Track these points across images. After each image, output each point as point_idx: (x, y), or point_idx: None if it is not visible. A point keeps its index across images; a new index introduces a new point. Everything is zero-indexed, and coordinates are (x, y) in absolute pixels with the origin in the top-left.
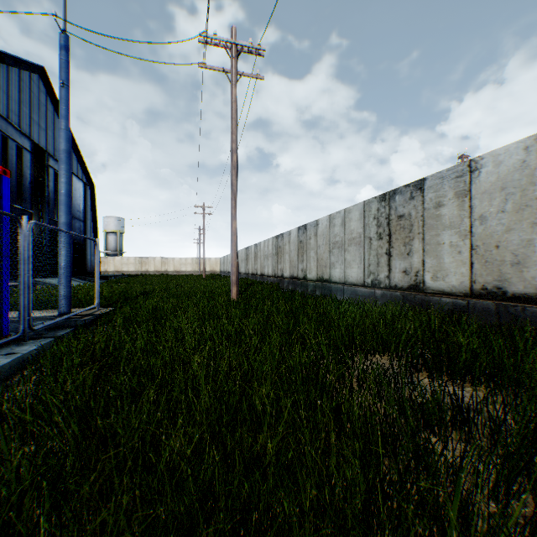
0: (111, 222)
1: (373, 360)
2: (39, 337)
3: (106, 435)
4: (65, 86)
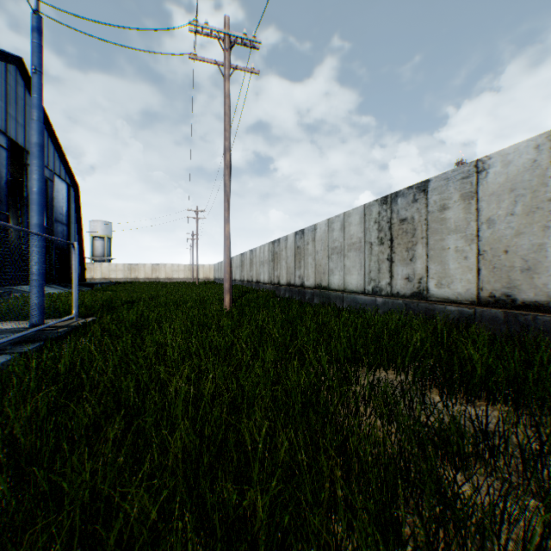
0: (98, 227)
1: (378, 375)
2: (1, 353)
3: (48, 490)
4: (38, 73)
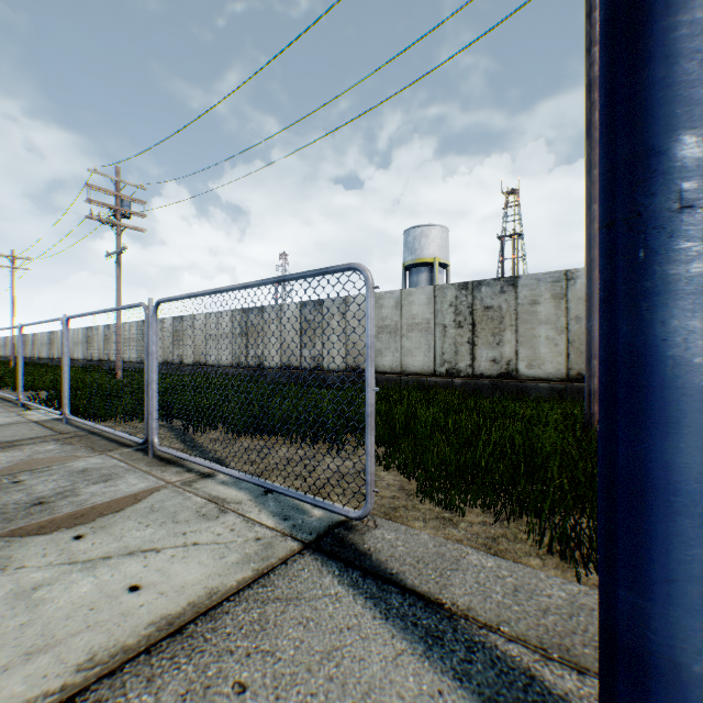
0: None
1: None
2: None
3: None
4: None
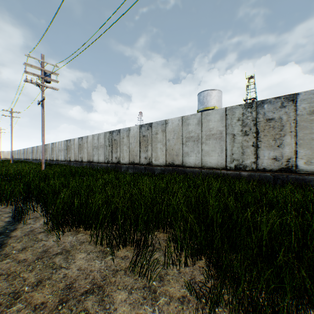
0: None
1: None
2: None
3: None
4: None
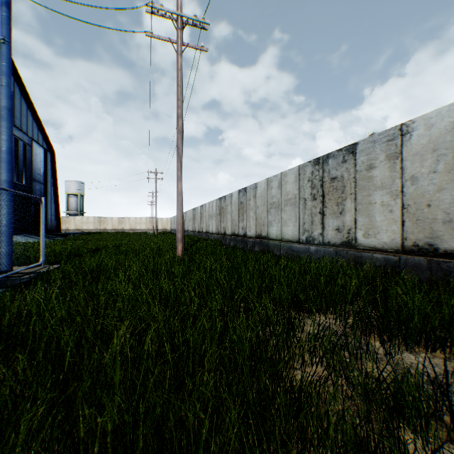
0: (72, 186)
1: (318, 319)
2: None
3: None
4: (7, 43)
